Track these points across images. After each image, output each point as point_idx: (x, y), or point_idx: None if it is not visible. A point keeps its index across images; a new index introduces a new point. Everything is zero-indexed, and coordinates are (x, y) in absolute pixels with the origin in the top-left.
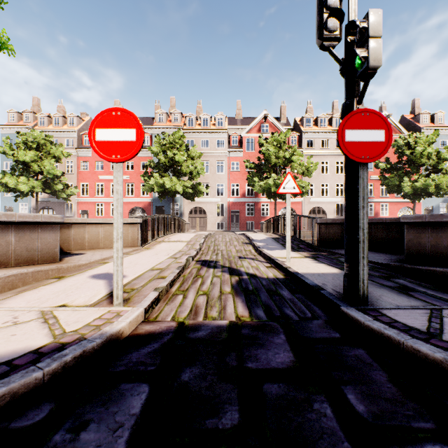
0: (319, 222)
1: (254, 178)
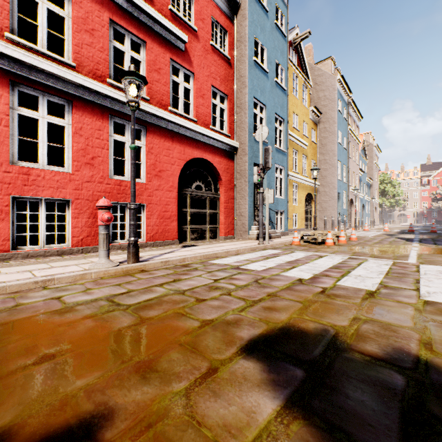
0: (436, 221)
1: (432, 203)
